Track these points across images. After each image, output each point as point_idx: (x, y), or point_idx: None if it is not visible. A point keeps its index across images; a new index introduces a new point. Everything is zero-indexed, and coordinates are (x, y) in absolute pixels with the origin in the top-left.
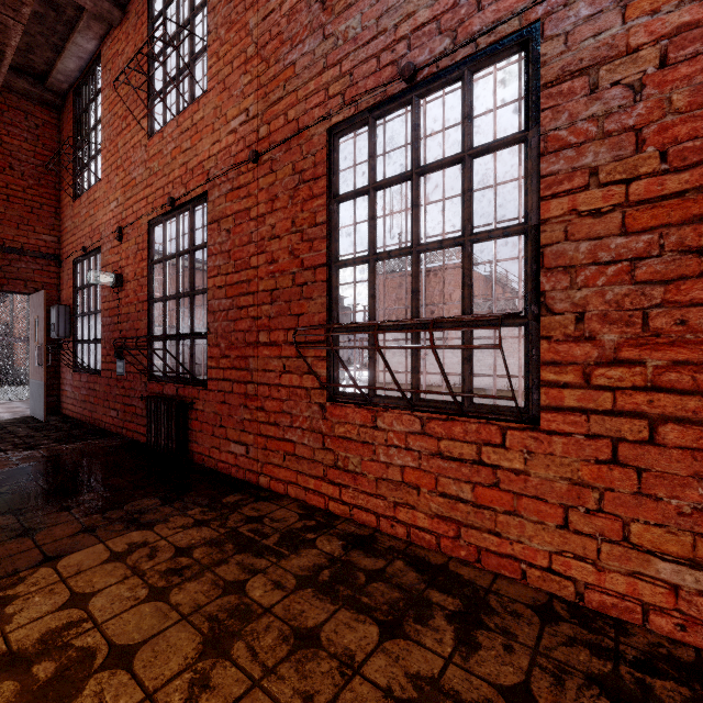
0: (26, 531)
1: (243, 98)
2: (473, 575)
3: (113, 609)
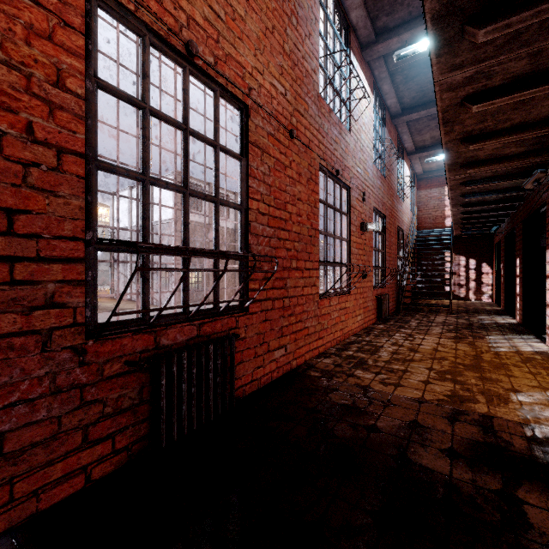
0: (414, 427)
1: (282, 73)
2: (349, 340)
3: (420, 375)
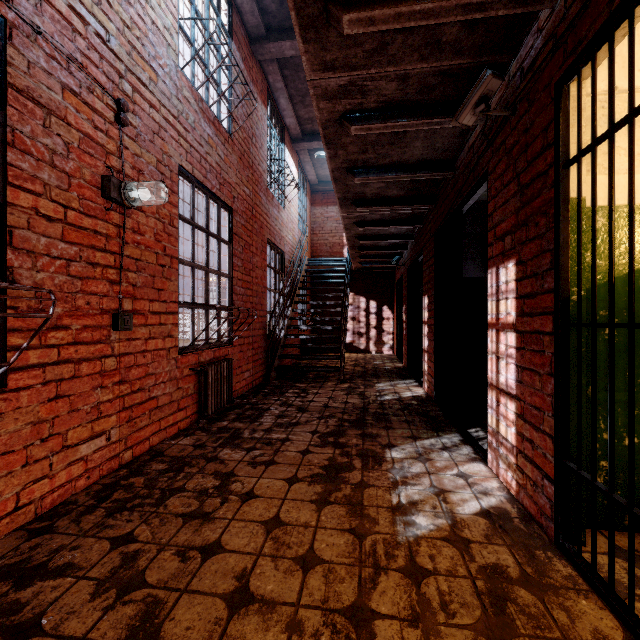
0: None
1: None
2: None
3: None
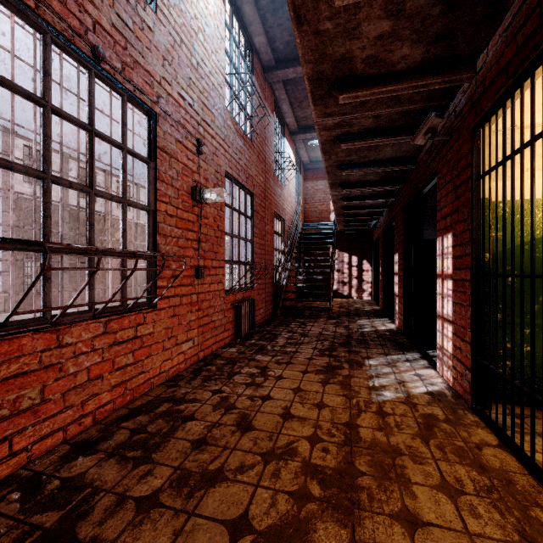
0: None
1: None
2: (143, 400)
3: None
